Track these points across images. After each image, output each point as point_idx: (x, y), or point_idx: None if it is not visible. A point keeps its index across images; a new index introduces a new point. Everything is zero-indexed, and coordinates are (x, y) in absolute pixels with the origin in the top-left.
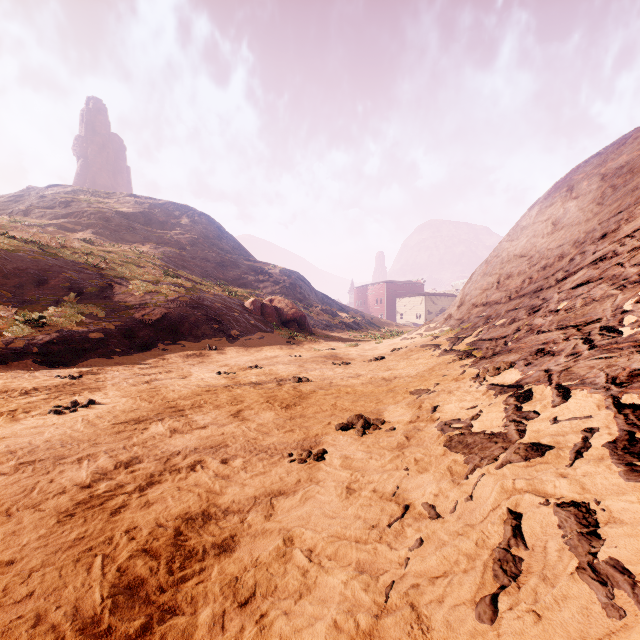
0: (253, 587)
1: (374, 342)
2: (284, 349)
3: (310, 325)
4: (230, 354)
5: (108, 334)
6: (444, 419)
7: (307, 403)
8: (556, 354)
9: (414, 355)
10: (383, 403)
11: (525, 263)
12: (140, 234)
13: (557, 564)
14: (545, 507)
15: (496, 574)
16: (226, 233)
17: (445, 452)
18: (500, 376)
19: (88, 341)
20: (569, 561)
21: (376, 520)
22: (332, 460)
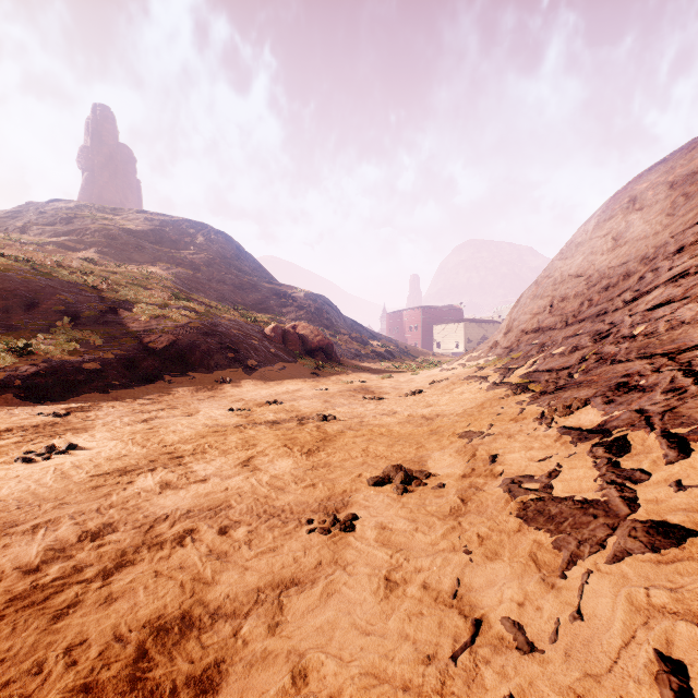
0: None
1: (409, 373)
2: (308, 381)
3: (338, 354)
4: (246, 387)
5: (106, 364)
6: (509, 474)
7: (333, 447)
8: (648, 389)
9: (457, 388)
10: (426, 448)
11: (582, 283)
12: (150, 254)
13: None
14: None
15: None
16: (245, 253)
17: (520, 527)
18: (573, 417)
19: (82, 372)
20: None
21: (432, 645)
22: (364, 531)
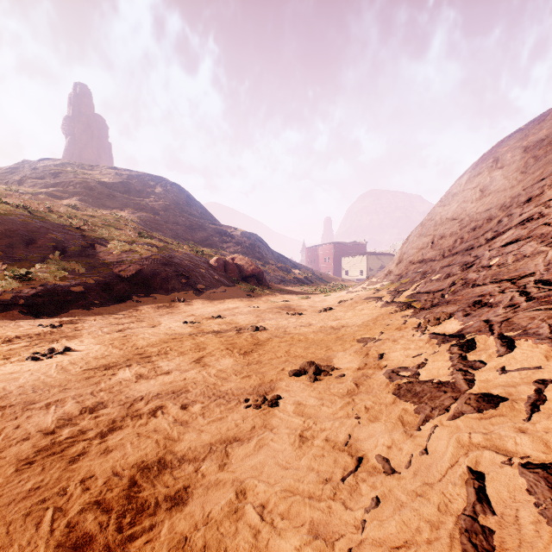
0: (202, 550)
1: (323, 295)
2: (244, 301)
3: (267, 280)
4: (196, 305)
5: (88, 288)
6: (391, 367)
7: (263, 350)
8: (494, 305)
9: (359, 306)
10: (332, 350)
11: (456, 225)
12: (119, 201)
13: (536, 541)
14: (509, 467)
15: (465, 549)
16: (194, 200)
17: (394, 400)
18: (441, 326)
19: (70, 294)
20: (550, 538)
21: (329, 473)
22: (285, 406)
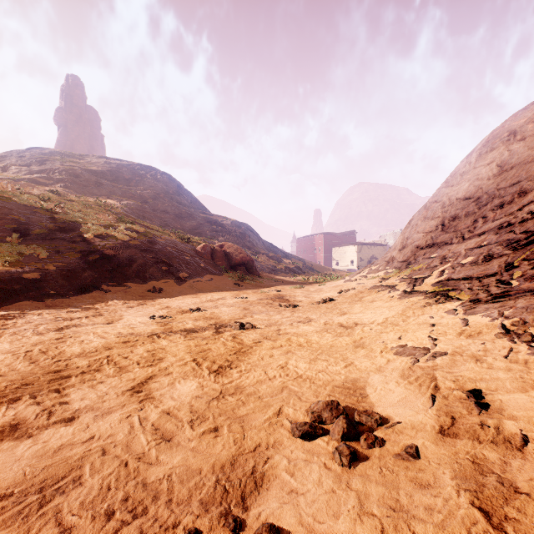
0: None
1: (317, 284)
2: (231, 291)
3: (257, 269)
4: (175, 296)
5: (45, 275)
6: None
7: (248, 363)
8: None
9: (367, 297)
10: (357, 368)
11: (472, 204)
12: (106, 189)
13: None
14: None
15: None
16: (185, 190)
17: None
18: None
19: (19, 282)
20: None
21: None
22: None
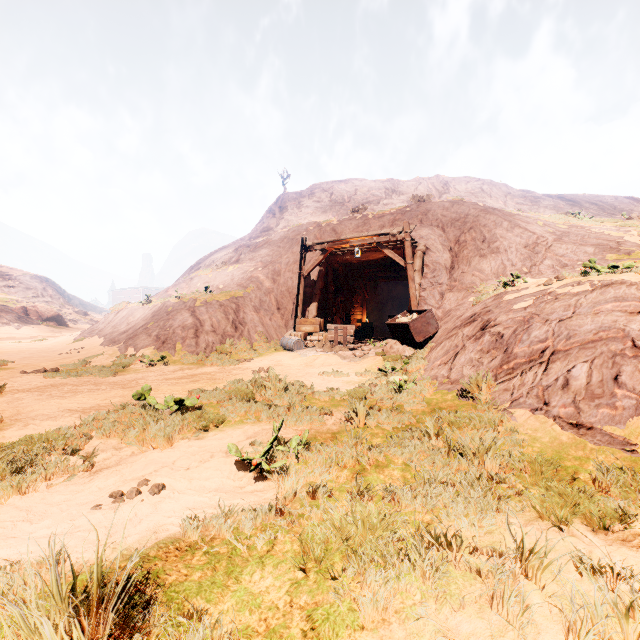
0: None
1: None
2: (51, 332)
3: (65, 321)
4: (22, 333)
5: None
6: None
7: None
8: None
9: None
10: None
11: None
12: None
13: None
14: None
15: None
16: None
17: None
18: None
19: None
20: None
21: None
22: None
